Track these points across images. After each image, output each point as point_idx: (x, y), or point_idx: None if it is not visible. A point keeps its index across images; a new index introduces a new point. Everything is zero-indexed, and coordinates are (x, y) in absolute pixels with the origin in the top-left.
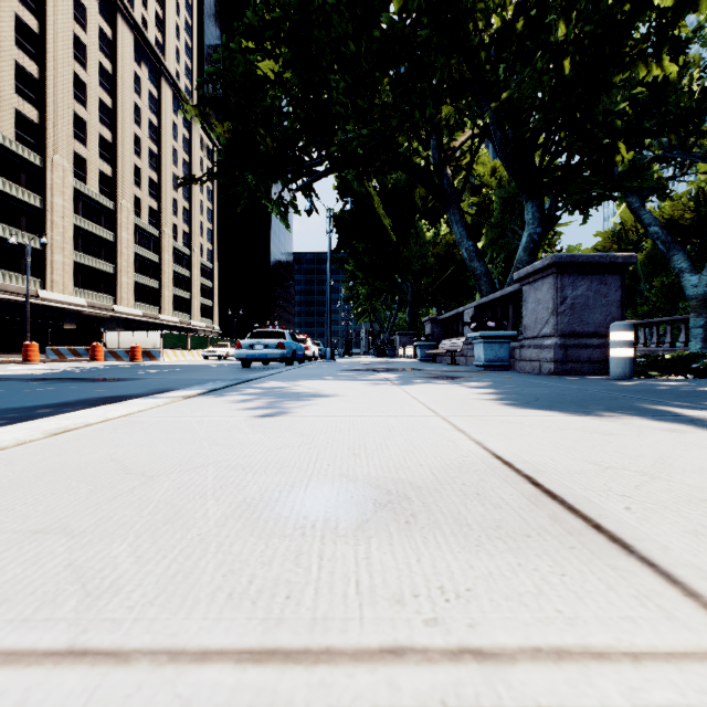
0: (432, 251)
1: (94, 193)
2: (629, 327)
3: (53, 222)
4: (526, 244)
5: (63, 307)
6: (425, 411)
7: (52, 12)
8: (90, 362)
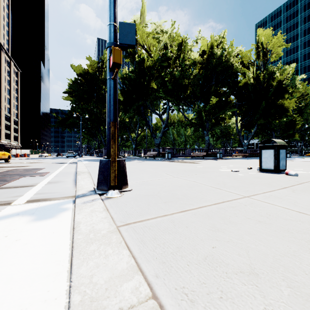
0: None
1: None
2: None
3: None
4: None
5: None
6: None
7: None
8: (16, 157)
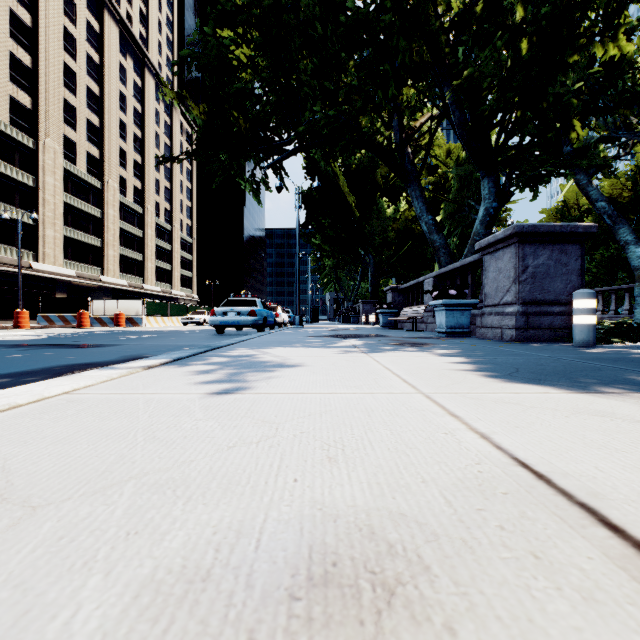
0: (392, 226)
1: (83, 174)
2: (593, 295)
3: (45, 200)
4: (482, 218)
5: (54, 278)
6: (404, 386)
7: (44, 7)
8: (76, 328)
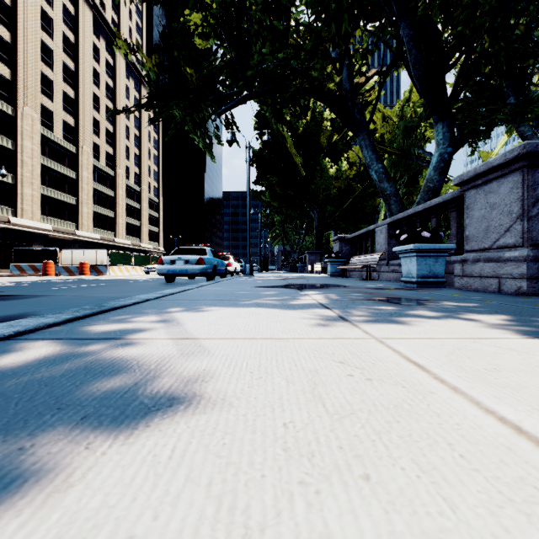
0: (334, 185)
1: (59, 139)
2: None
3: (23, 161)
4: (436, 164)
5: (32, 231)
6: None
7: None
8: (41, 277)
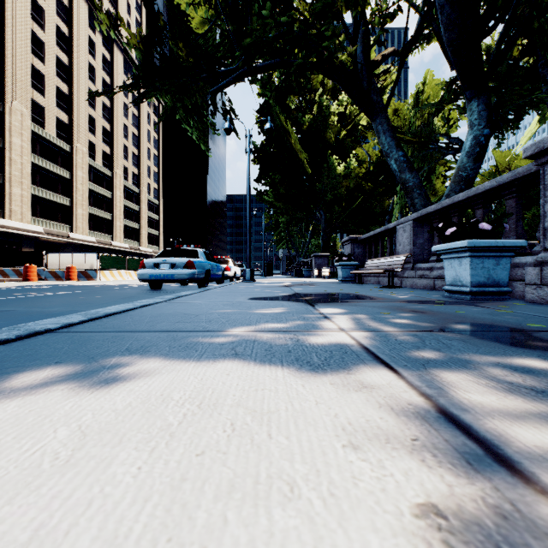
0: (342, 184)
1: (51, 137)
2: None
3: (11, 159)
4: (470, 148)
5: (21, 234)
6: None
7: None
8: (22, 282)
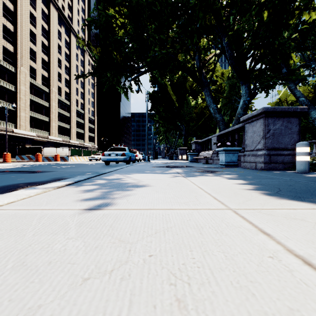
0: (194, 111)
1: (39, 85)
2: (308, 145)
3: (20, 98)
4: (242, 105)
5: (25, 137)
6: (216, 202)
7: (20, 1)
8: (35, 162)
